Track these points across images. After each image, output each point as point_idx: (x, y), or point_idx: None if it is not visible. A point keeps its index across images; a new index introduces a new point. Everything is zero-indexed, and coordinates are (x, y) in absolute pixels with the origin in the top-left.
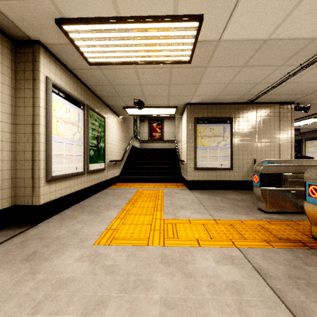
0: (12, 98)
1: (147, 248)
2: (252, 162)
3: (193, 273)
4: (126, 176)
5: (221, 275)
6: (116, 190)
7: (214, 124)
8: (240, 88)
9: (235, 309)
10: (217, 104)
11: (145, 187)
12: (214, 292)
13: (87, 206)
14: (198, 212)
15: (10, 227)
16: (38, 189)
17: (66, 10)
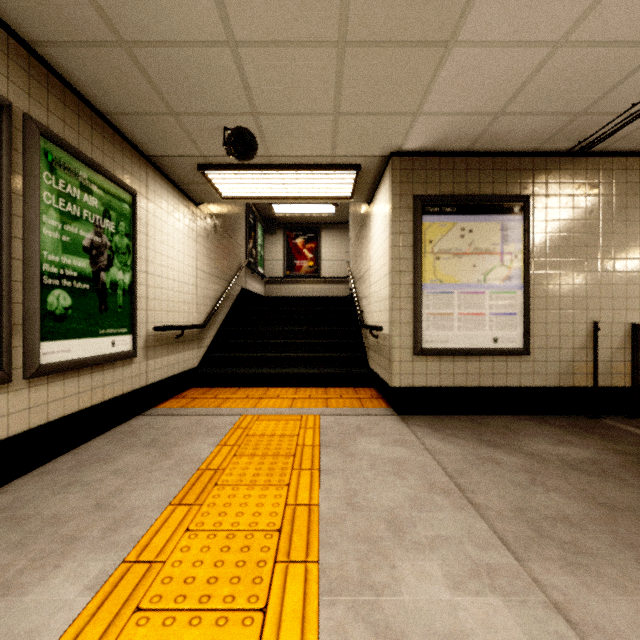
0: None
1: None
2: (587, 332)
3: None
4: (217, 369)
5: None
6: (173, 419)
7: (475, 215)
8: (587, 75)
9: None
10: (482, 155)
11: (266, 405)
12: None
13: None
14: (483, 577)
15: None
16: None
17: None
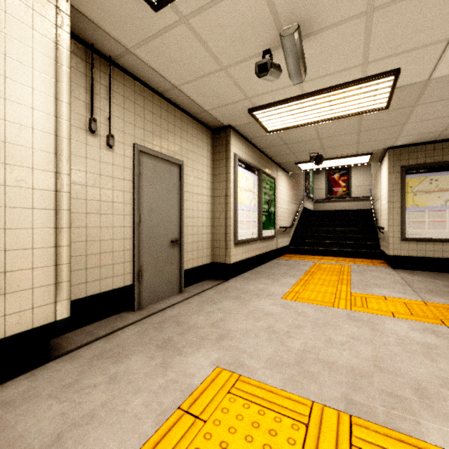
0: (211, 176)
1: (333, 309)
2: None
3: (381, 330)
4: (296, 247)
5: (414, 337)
6: (287, 261)
7: (439, 172)
8: None
9: (420, 354)
10: (444, 141)
11: (324, 261)
12: (401, 343)
13: (262, 272)
14: (400, 292)
15: (209, 279)
16: (229, 251)
17: (258, 102)
